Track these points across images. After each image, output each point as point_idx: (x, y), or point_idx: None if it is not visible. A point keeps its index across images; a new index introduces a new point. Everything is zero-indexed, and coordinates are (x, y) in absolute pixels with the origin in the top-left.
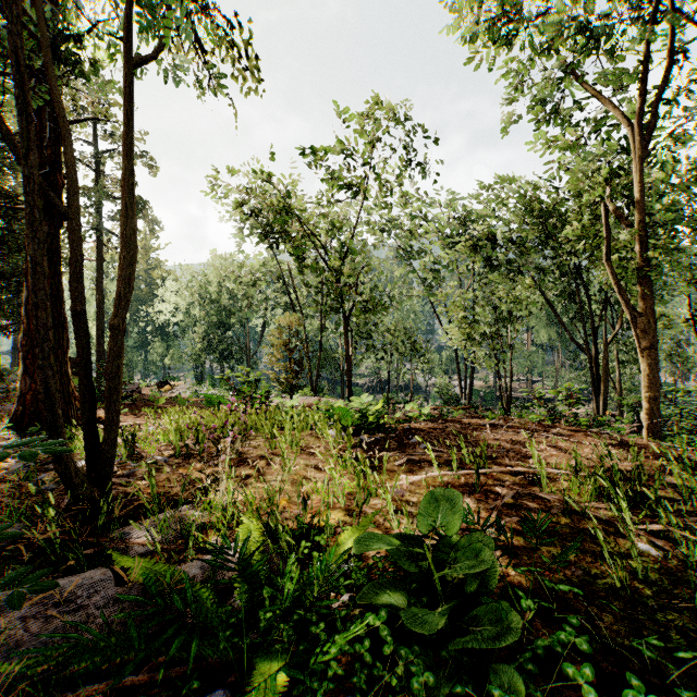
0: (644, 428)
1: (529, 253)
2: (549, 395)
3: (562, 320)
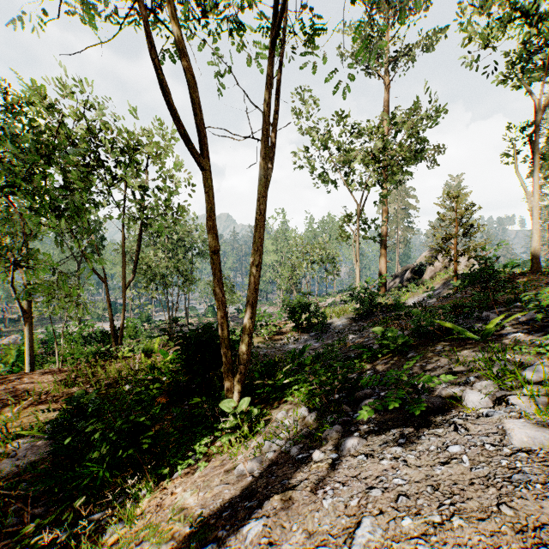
0: (28, 363)
1: None
2: None
3: None
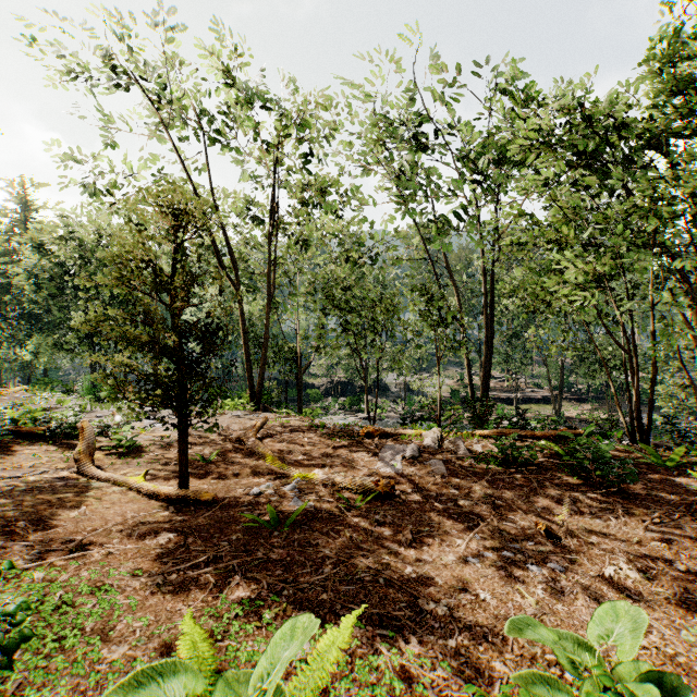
0: None
1: (674, 133)
2: (537, 395)
3: (683, 275)
